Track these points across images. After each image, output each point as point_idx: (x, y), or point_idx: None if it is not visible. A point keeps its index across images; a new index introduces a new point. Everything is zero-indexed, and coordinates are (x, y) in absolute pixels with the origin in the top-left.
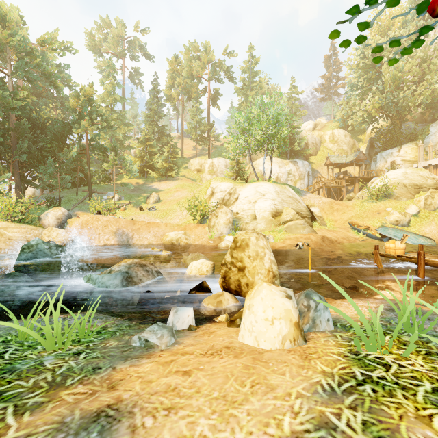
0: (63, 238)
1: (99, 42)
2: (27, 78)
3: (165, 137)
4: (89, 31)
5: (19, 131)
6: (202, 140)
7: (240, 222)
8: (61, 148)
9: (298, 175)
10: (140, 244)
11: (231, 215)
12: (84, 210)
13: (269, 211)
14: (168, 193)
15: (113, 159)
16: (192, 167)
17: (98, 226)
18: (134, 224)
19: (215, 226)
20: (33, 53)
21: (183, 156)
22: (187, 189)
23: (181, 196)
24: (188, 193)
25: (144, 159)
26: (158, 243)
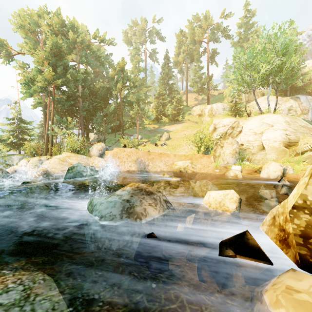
0: (101, 164)
1: (130, 36)
2: (87, 63)
3: (174, 92)
4: (125, 31)
5: (83, 97)
6: (203, 91)
7: (245, 153)
8: (105, 105)
9: (301, 110)
10: (154, 171)
11: (237, 145)
12: (118, 146)
13: (281, 141)
14: (176, 132)
15: (137, 108)
16: (194, 113)
17: (123, 156)
18: (149, 155)
19: (220, 156)
20: (90, 45)
21: (187, 106)
22: (191, 129)
23: (186, 134)
24: (192, 131)
25: (158, 109)
26: (168, 170)
